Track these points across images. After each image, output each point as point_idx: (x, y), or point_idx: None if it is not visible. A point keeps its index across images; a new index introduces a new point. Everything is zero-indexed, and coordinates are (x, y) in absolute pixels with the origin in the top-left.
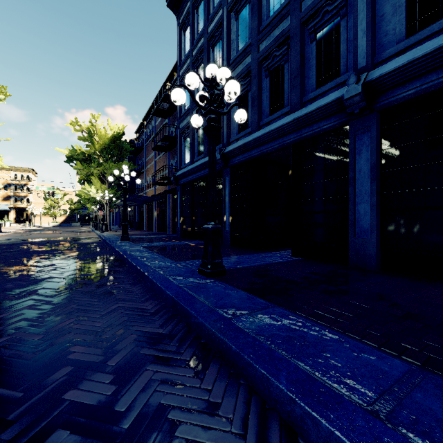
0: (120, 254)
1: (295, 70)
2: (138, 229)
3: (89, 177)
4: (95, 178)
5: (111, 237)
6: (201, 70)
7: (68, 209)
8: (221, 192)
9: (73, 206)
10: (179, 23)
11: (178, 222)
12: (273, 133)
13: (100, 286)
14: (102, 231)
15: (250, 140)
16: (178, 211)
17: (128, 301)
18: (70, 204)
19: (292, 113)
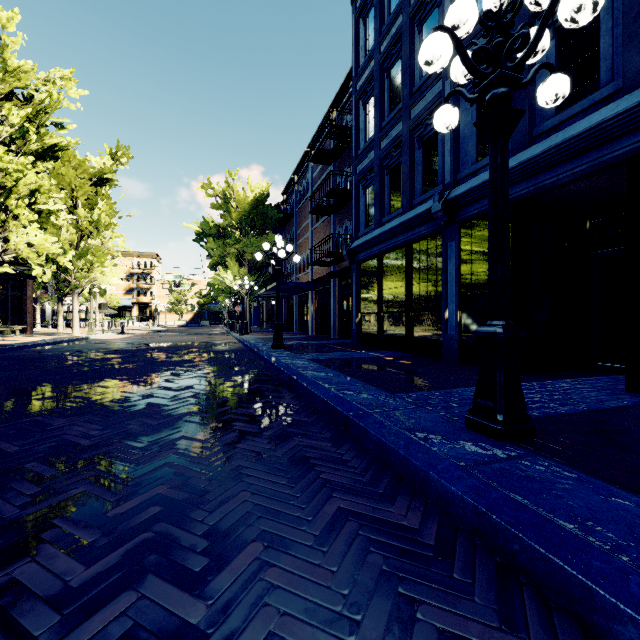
0: (284, 372)
1: (639, 0)
2: (287, 331)
3: (224, 259)
4: (231, 260)
5: (257, 343)
6: (395, 72)
7: (196, 304)
8: (437, 268)
9: (202, 300)
10: (355, 9)
11: (353, 321)
12: (573, 143)
13: (276, 442)
14: (241, 333)
15: (511, 167)
16: (354, 303)
17: (351, 492)
18: (199, 297)
19: (629, 92)
